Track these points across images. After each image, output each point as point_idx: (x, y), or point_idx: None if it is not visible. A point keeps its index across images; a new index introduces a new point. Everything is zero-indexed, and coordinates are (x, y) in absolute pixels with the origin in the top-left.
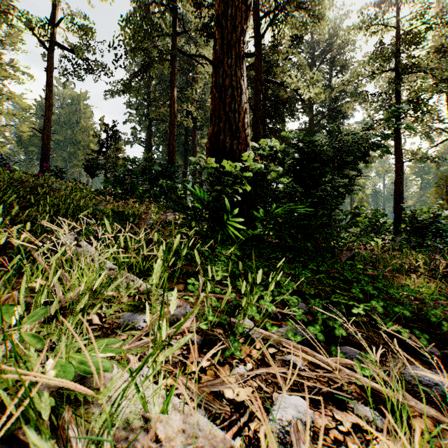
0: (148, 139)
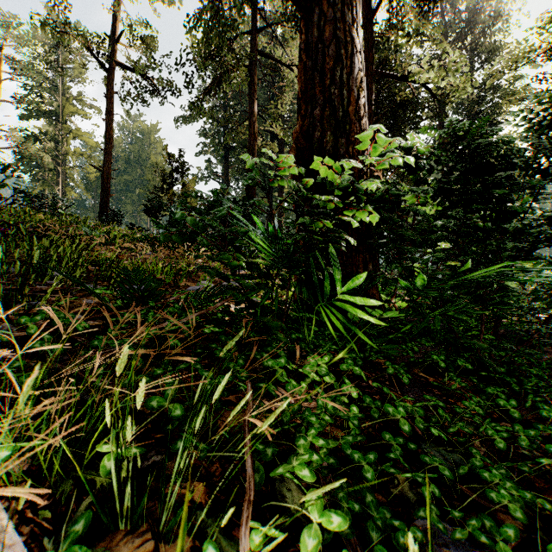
0: (225, 173)
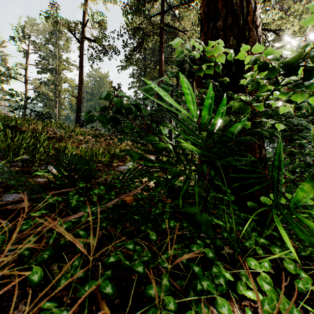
0: None
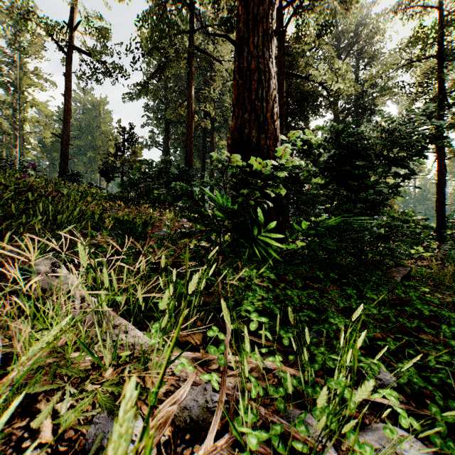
0: (166, 142)
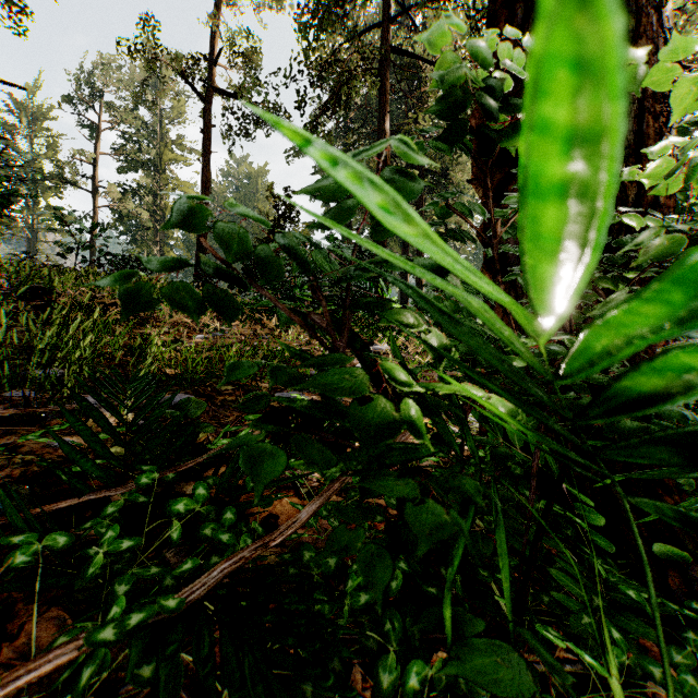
0: None
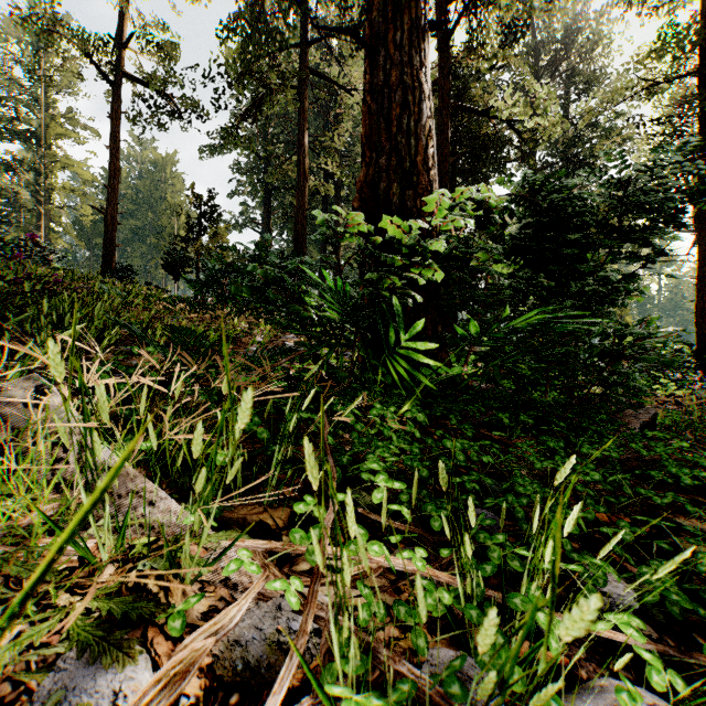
0: (266, 220)
